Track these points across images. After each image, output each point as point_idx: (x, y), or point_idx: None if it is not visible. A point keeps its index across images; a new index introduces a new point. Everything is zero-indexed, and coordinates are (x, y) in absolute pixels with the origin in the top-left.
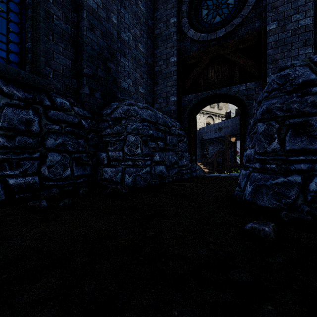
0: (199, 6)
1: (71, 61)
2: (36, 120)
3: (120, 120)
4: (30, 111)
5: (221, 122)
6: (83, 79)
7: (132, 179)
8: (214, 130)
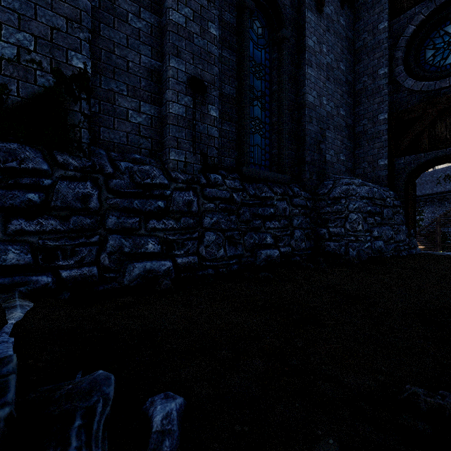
0: (421, 47)
1: (294, 152)
2: (287, 207)
3: (338, 199)
4: (285, 202)
5: (450, 165)
6: (305, 166)
7: (356, 253)
8: (434, 179)
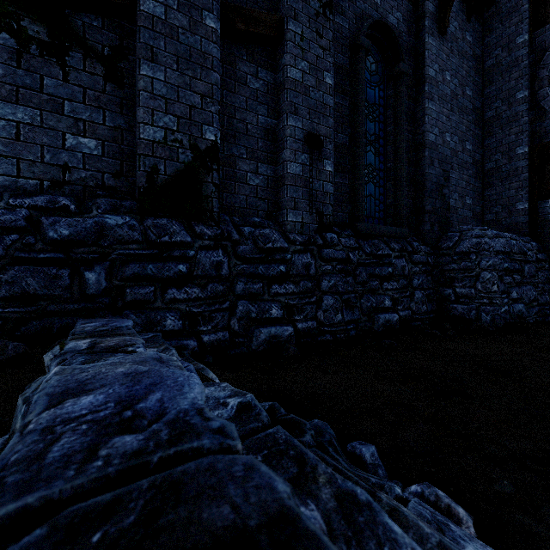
0: None
1: (411, 200)
2: (406, 265)
3: (466, 254)
4: (403, 259)
5: None
6: (425, 216)
7: (490, 318)
8: None
